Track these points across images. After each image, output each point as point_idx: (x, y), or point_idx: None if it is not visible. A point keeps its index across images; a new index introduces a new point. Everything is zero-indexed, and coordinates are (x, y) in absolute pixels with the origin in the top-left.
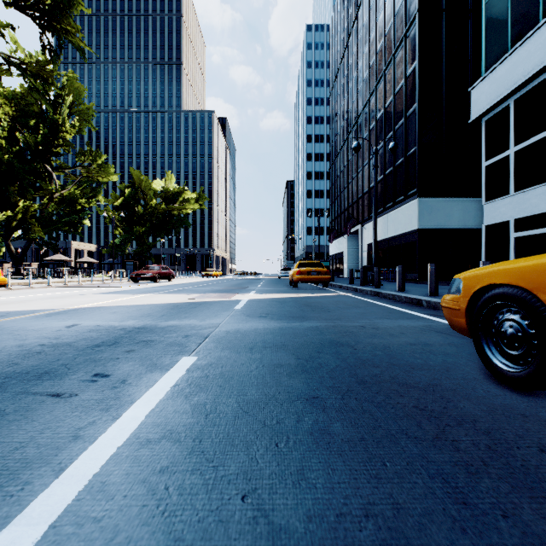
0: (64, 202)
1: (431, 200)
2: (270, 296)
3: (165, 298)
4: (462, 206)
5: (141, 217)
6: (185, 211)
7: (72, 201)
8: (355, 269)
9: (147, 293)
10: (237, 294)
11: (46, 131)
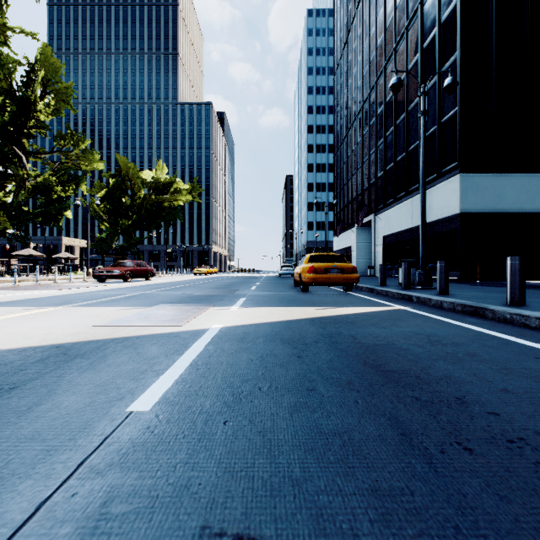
0: (36, 190)
1: (477, 175)
2: (267, 315)
3: (53, 322)
4: (518, 184)
5: (128, 209)
6: (177, 202)
7: (47, 189)
8: (365, 265)
9: (61, 303)
10: (209, 309)
11: (14, 109)
